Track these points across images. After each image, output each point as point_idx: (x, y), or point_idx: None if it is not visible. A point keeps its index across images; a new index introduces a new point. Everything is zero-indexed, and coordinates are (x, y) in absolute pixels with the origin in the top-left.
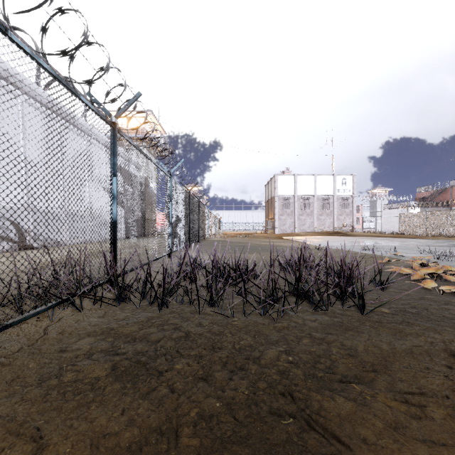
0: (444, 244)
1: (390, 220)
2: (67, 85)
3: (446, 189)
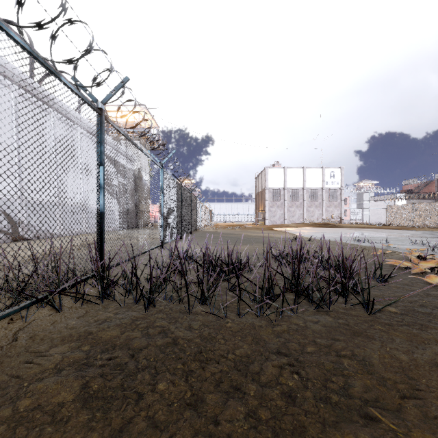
0: (433, 236)
1: (377, 212)
2: (44, 63)
3: (431, 182)
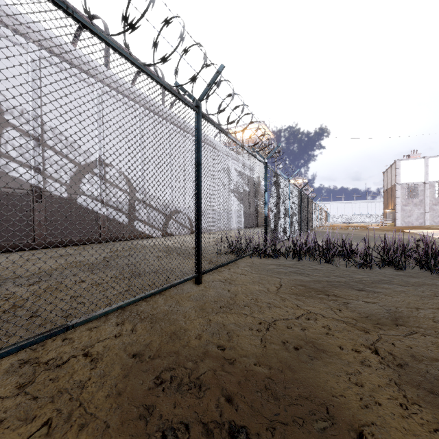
0: None
1: None
2: (254, 155)
3: None
